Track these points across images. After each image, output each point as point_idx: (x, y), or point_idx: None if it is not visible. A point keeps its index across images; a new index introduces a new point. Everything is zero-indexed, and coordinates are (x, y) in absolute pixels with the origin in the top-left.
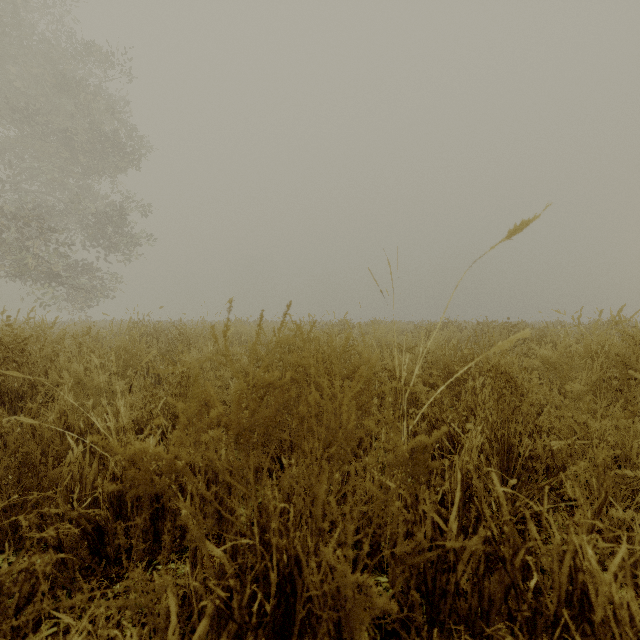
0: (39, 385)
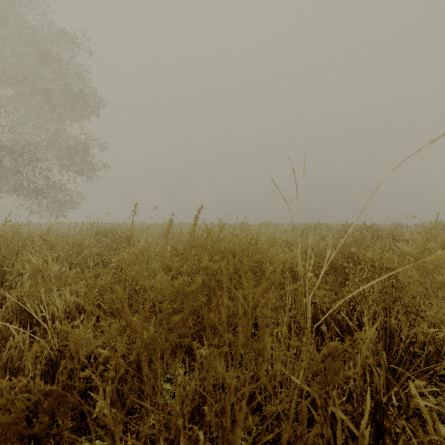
0: (8, 274)
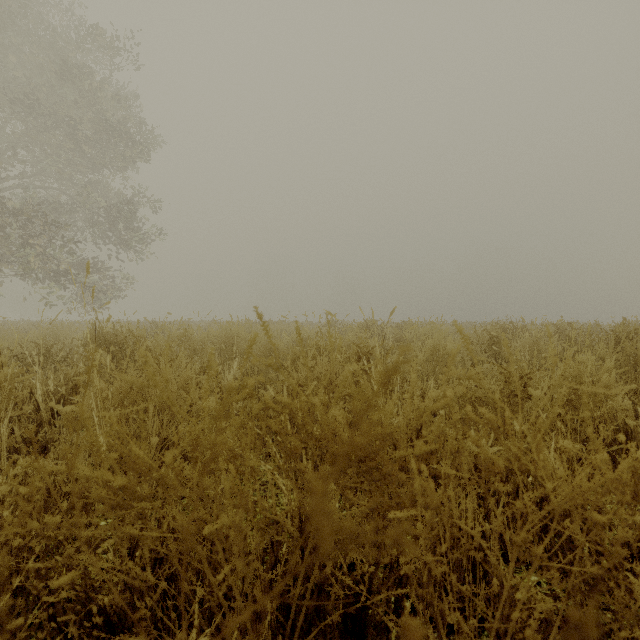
0: None
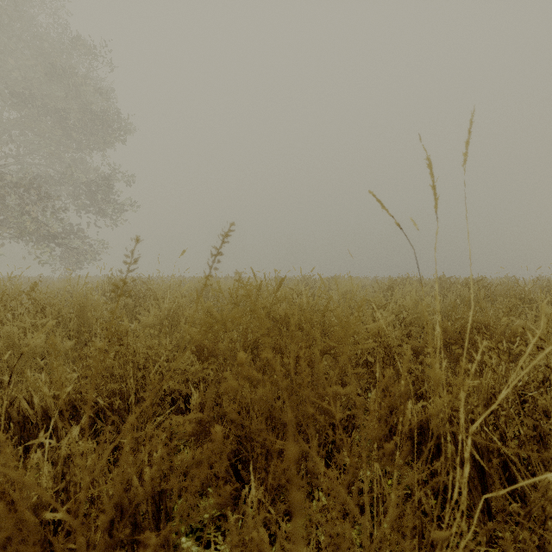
0: None
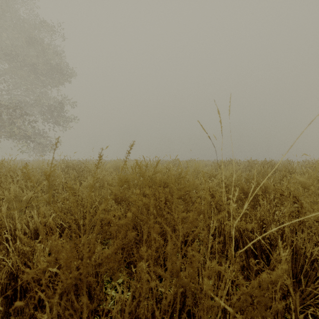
0: None
